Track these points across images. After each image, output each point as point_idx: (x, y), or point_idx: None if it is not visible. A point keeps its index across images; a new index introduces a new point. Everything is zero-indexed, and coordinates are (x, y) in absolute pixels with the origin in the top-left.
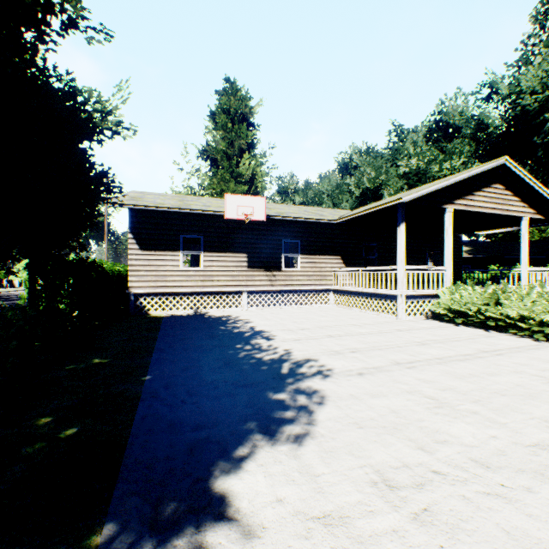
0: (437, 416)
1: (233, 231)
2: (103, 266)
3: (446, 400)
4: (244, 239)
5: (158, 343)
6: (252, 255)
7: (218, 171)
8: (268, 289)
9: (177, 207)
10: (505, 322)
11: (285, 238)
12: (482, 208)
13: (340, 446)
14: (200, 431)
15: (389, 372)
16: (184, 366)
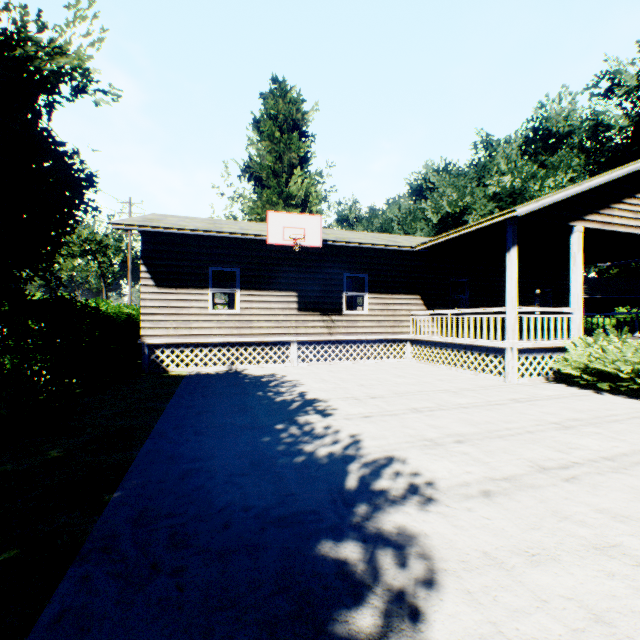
0: None
1: (279, 262)
2: (99, 307)
3: None
4: (294, 273)
5: (161, 420)
6: (304, 293)
7: (263, 192)
8: (325, 339)
9: (203, 229)
10: None
11: (347, 272)
12: (623, 226)
13: None
14: None
15: (538, 491)
16: (186, 469)
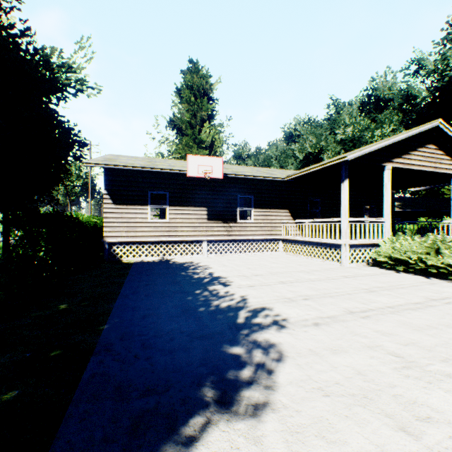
0: (408, 380)
1: (195, 187)
2: (78, 218)
3: (412, 358)
4: (204, 195)
5: (123, 289)
6: (211, 208)
7: (183, 138)
8: (225, 238)
9: (145, 166)
10: (446, 269)
11: (240, 194)
12: (417, 166)
13: (307, 424)
14: (148, 397)
15: (345, 323)
16: (144, 314)
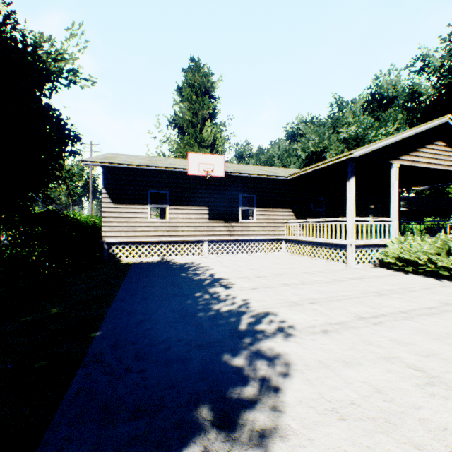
0: (434, 400)
1: (196, 186)
2: (76, 217)
3: (435, 372)
4: (206, 194)
5: (120, 291)
6: (213, 208)
7: (184, 137)
8: (227, 238)
9: (144, 164)
10: None
11: (242, 193)
12: (425, 163)
13: None
14: (138, 420)
15: (356, 330)
16: (140, 319)
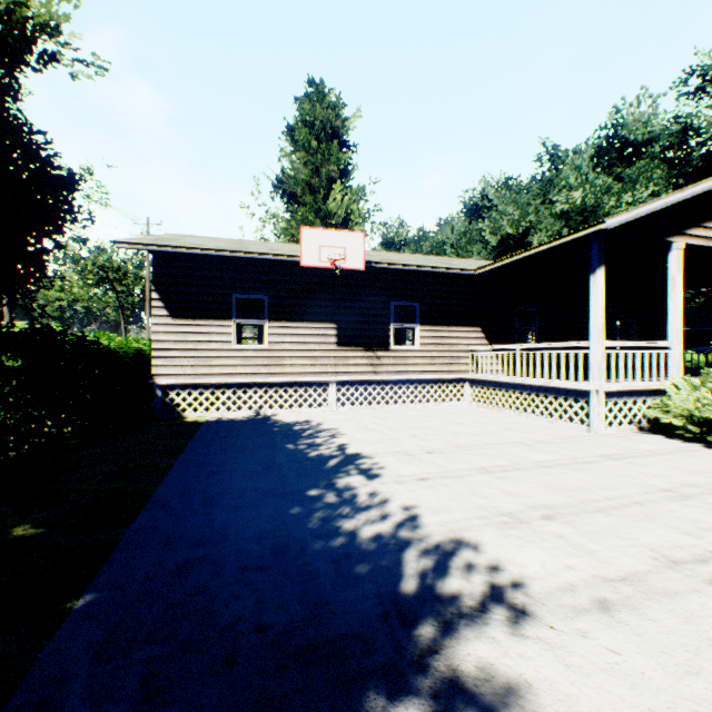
0: None
1: (315, 288)
2: (99, 342)
3: None
4: (332, 301)
5: (165, 483)
6: (344, 325)
7: (298, 210)
8: (369, 378)
9: (224, 248)
10: None
11: (395, 300)
12: None
13: None
14: None
15: (676, 601)
16: (184, 558)
